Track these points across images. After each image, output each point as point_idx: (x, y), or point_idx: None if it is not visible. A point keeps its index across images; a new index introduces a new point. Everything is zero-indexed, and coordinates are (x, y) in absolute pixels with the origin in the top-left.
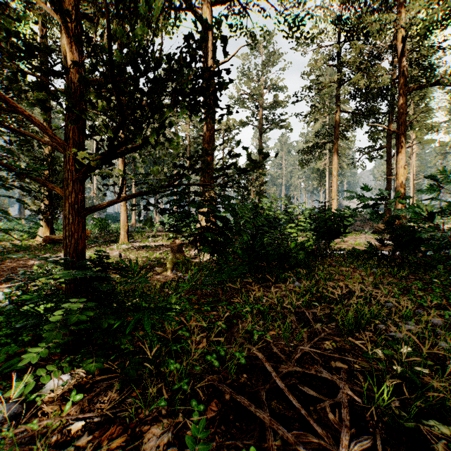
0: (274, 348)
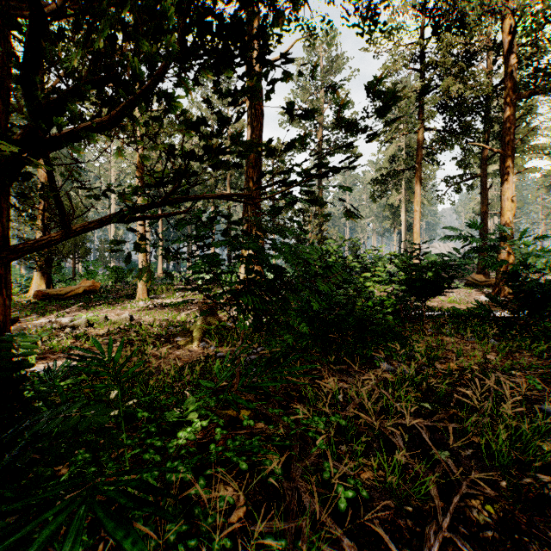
0: (384, 535)
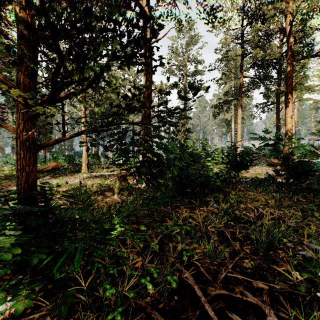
0: (201, 269)
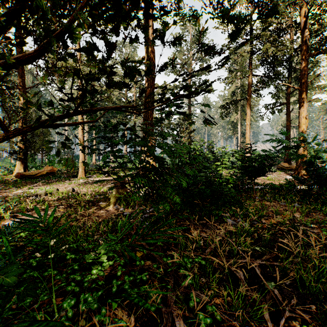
0: None
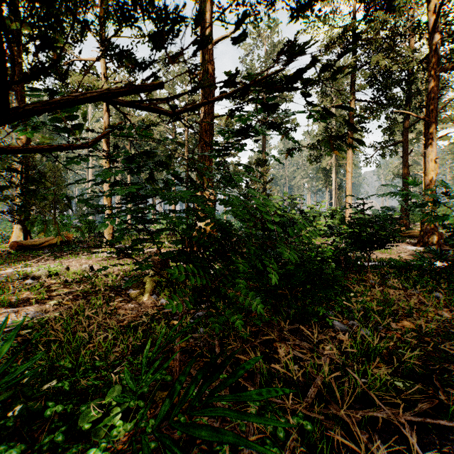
0: None
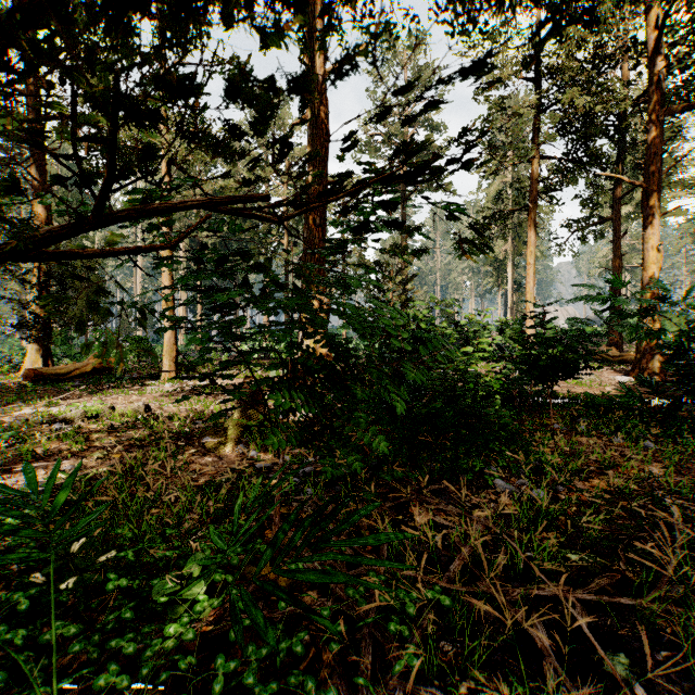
0: None
